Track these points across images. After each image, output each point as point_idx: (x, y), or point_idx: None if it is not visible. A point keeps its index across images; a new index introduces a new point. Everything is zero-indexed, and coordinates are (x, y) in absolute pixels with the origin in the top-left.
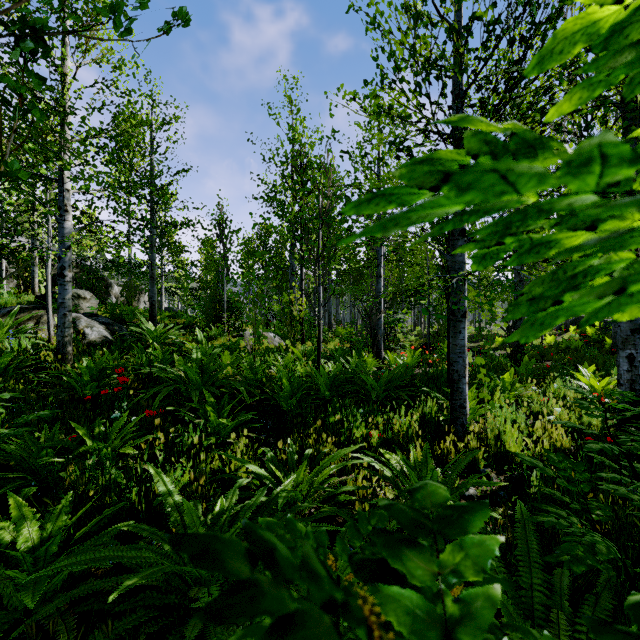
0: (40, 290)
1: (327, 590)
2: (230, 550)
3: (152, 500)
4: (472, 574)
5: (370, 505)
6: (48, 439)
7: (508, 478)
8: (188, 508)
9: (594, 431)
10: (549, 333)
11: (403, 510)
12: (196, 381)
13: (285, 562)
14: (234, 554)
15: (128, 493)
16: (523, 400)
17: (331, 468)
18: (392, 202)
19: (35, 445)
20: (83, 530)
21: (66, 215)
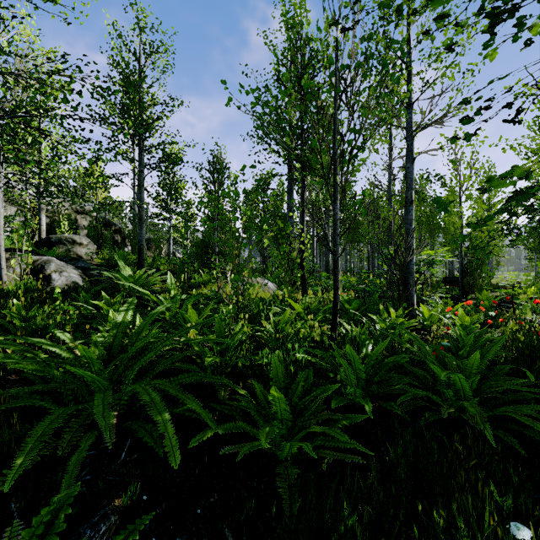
0: None
1: None
2: None
3: None
4: None
5: None
6: None
7: None
8: None
9: None
10: None
11: None
12: (91, 377)
13: None
14: None
15: None
16: None
17: None
18: None
19: None
20: None
21: None
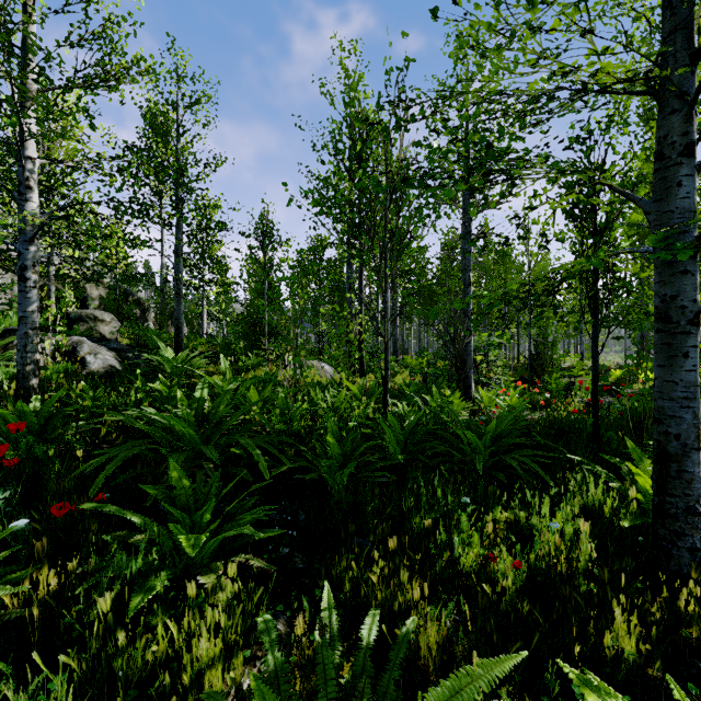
0: None
1: None
2: None
3: None
4: None
5: None
6: None
7: None
8: None
9: None
10: None
11: None
12: (190, 436)
13: None
14: None
15: None
16: None
17: None
18: None
19: None
20: None
21: (28, 193)
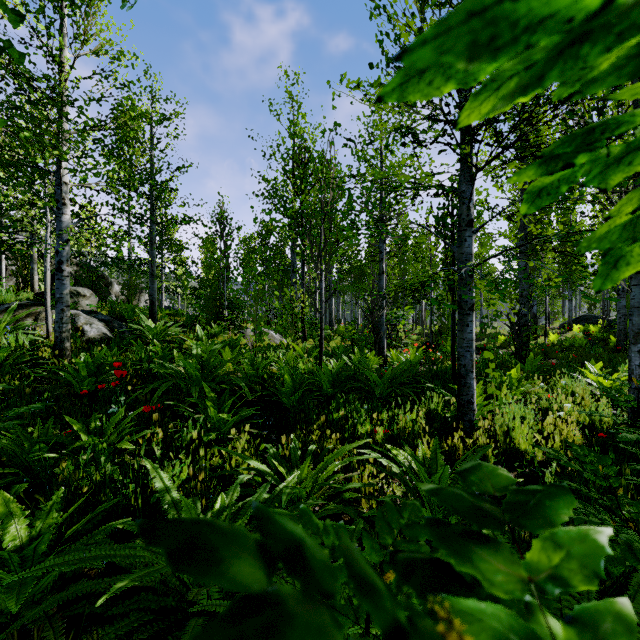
0: (40, 288)
1: (387, 608)
2: (233, 544)
3: (149, 497)
4: (582, 581)
5: (377, 503)
6: (41, 434)
7: (519, 475)
8: (186, 505)
9: (625, 421)
10: (552, 332)
11: (459, 495)
12: (196, 377)
13: (318, 564)
14: (239, 551)
15: (124, 489)
16: (530, 397)
17: (336, 464)
18: (450, 79)
19: (28, 440)
20: (74, 528)
21: (64, 208)
